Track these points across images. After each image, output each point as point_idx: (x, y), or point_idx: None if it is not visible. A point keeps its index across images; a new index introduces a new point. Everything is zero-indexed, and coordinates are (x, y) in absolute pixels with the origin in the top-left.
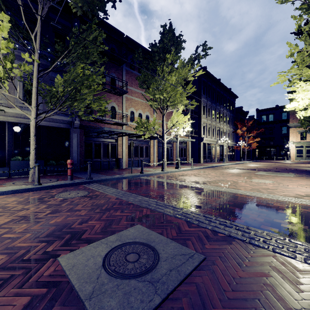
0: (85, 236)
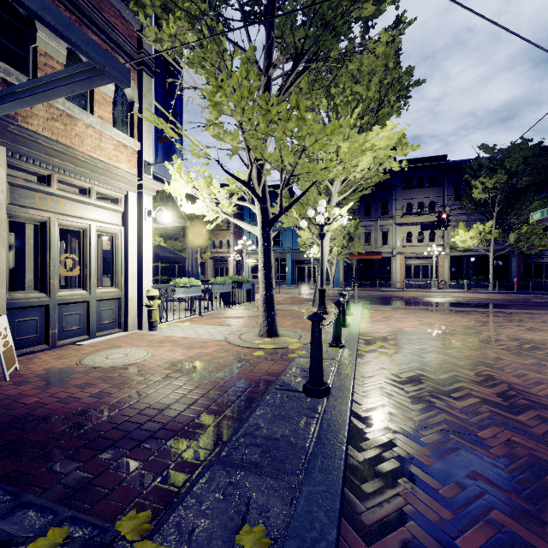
0: (534, 299)
